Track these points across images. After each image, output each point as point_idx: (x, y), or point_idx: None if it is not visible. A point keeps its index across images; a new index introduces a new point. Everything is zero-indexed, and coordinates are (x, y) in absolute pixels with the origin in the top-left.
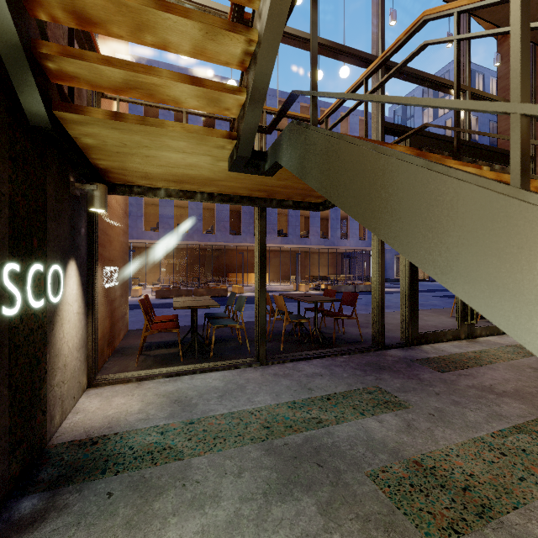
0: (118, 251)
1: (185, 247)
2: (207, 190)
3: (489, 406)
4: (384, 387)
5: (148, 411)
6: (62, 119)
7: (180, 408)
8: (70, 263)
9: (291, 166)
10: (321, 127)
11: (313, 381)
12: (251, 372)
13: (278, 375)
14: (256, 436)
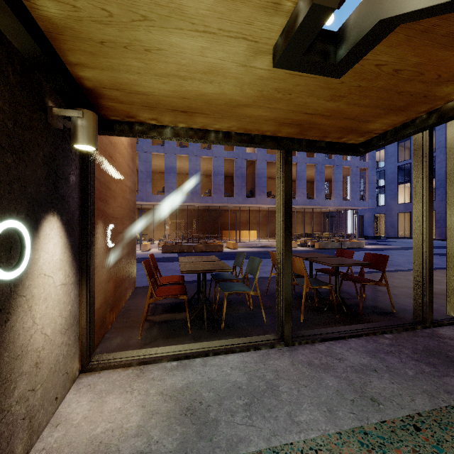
0: (123, 209)
1: (186, 208)
2: (223, 127)
3: None
4: None
5: (150, 432)
6: None
7: (194, 428)
8: (47, 219)
9: None
10: None
11: (370, 381)
12: (277, 358)
13: (314, 365)
14: None
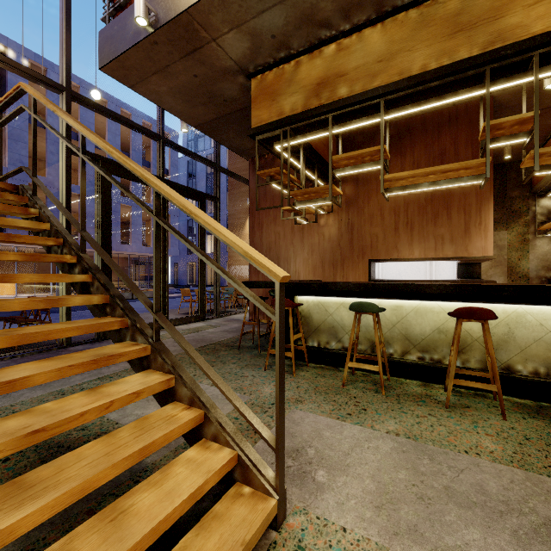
0: None
1: None
2: None
3: (101, 369)
4: None
5: None
6: None
7: None
8: None
9: None
10: (99, 115)
11: None
12: None
13: None
14: None
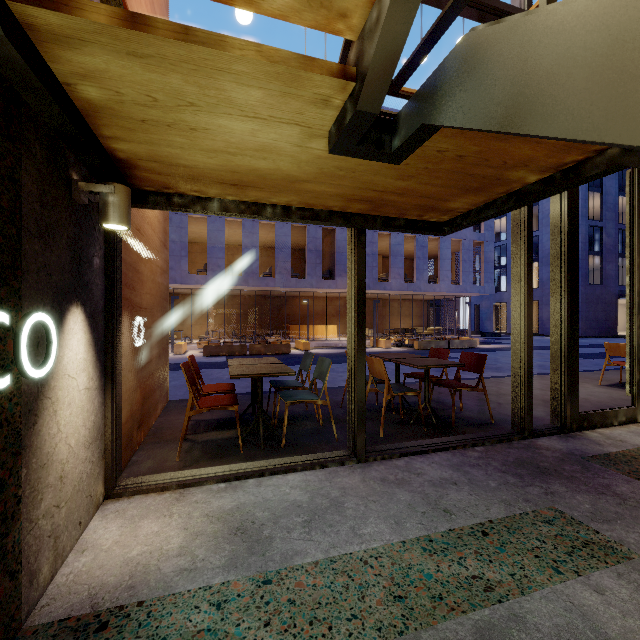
0: (153, 296)
1: (237, 294)
2: (281, 201)
3: None
4: (567, 511)
5: (194, 551)
6: (31, 30)
7: (245, 545)
8: (71, 311)
9: (472, 115)
10: None
11: (447, 494)
12: (346, 475)
13: (388, 481)
14: (385, 621)
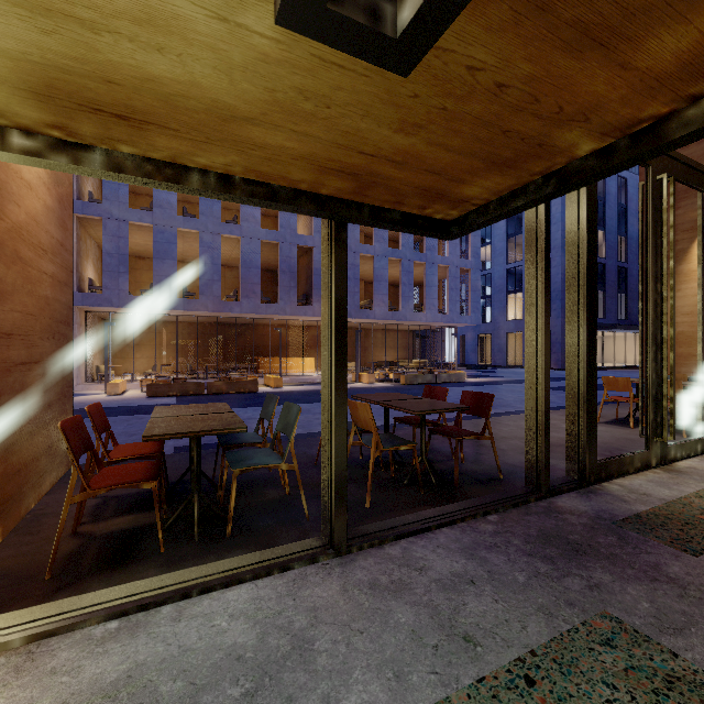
0: (32, 316)
1: (195, 321)
2: (215, 163)
3: None
4: (626, 618)
5: None
6: None
7: None
8: None
9: None
10: None
11: (464, 604)
12: (319, 582)
13: (380, 588)
14: None
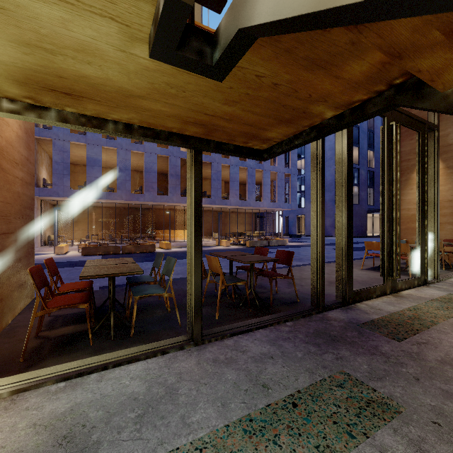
0: (10, 204)
1: (114, 206)
2: (122, 117)
3: None
4: (353, 373)
5: None
6: None
7: None
8: None
9: (286, 3)
10: None
11: (265, 369)
12: (184, 360)
13: (219, 361)
14: None
